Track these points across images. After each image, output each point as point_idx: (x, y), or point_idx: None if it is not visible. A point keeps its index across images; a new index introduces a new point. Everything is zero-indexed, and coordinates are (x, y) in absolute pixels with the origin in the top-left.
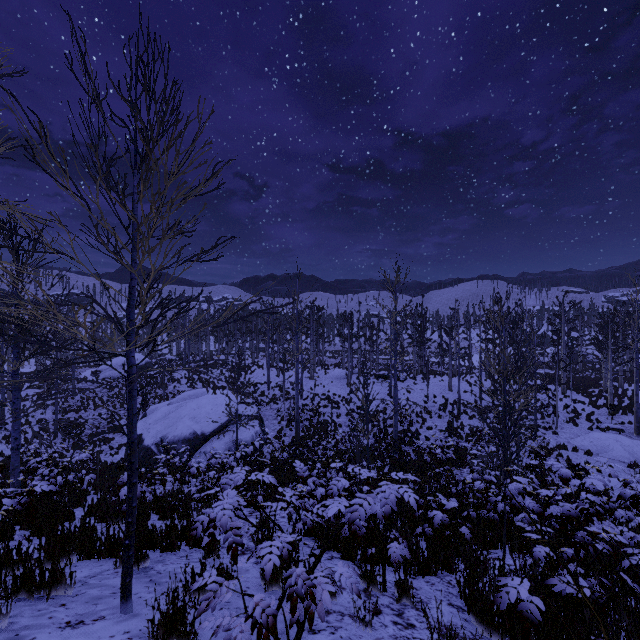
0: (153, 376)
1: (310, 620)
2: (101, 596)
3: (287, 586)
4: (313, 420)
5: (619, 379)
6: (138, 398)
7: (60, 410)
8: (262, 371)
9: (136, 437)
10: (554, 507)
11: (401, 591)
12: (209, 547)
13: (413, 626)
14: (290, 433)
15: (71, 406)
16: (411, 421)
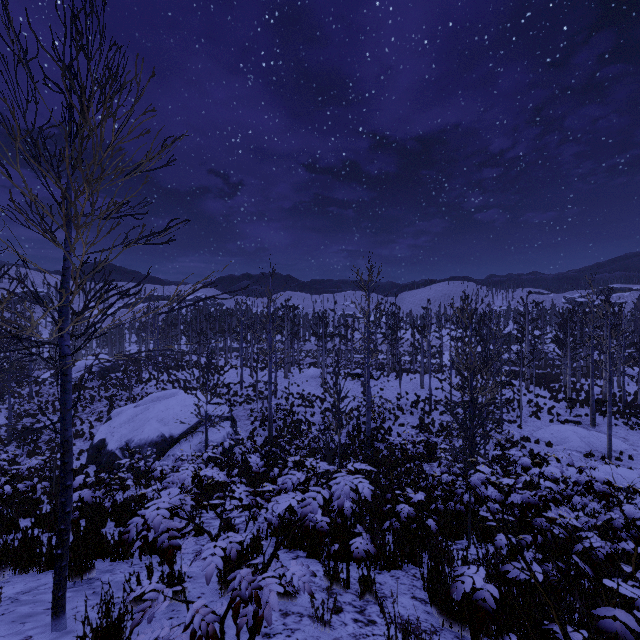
0: (119, 378)
1: (258, 625)
2: (32, 613)
3: (230, 590)
4: (287, 419)
5: (577, 374)
6: (102, 401)
7: (14, 415)
8: (235, 371)
9: (70, 435)
10: (515, 495)
11: (364, 587)
12: (141, 551)
13: (374, 622)
14: (263, 433)
15: (27, 411)
16: (384, 418)
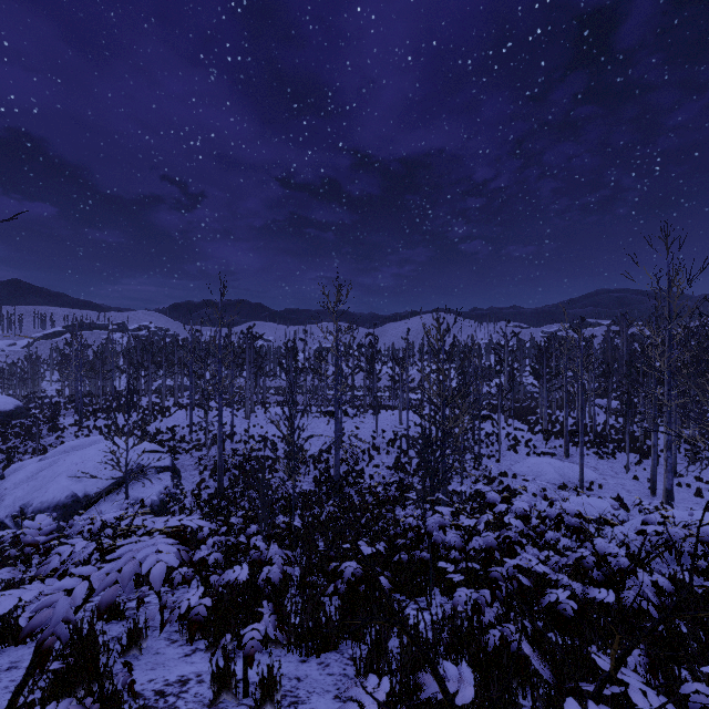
0: (26, 425)
1: None
2: None
3: None
4: (244, 467)
5: (553, 406)
6: None
7: None
8: (185, 412)
9: None
10: (477, 539)
11: (261, 696)
12: None
13: None
14: (213, 485)
15: None
16: (357, 459)
